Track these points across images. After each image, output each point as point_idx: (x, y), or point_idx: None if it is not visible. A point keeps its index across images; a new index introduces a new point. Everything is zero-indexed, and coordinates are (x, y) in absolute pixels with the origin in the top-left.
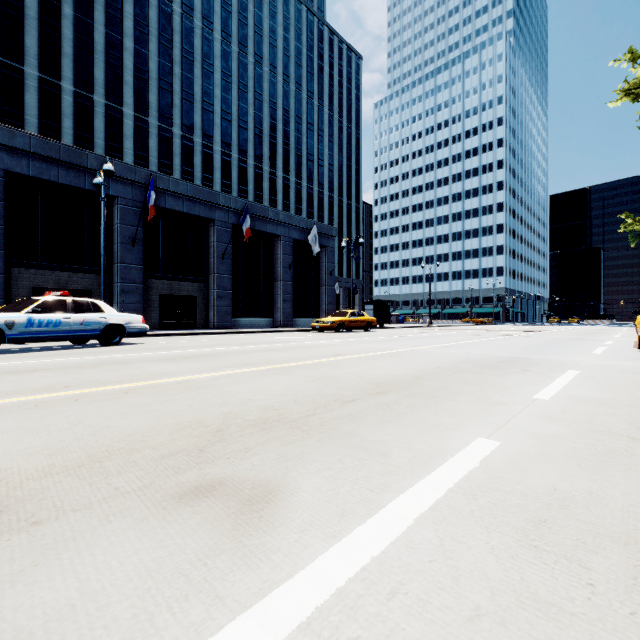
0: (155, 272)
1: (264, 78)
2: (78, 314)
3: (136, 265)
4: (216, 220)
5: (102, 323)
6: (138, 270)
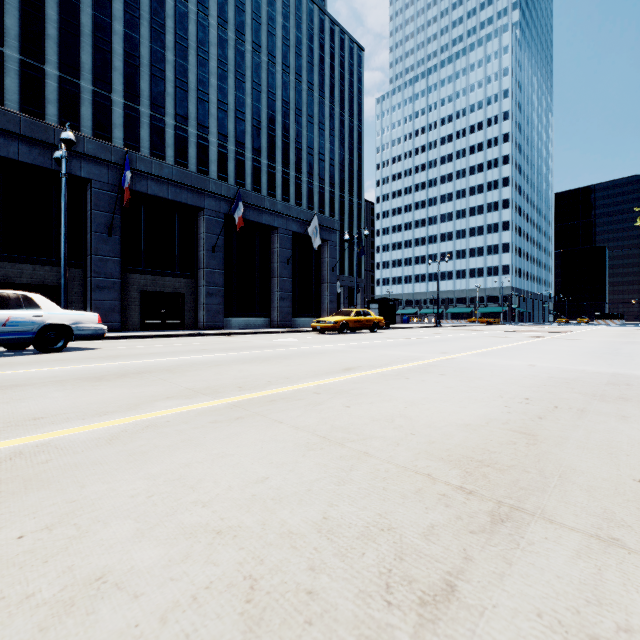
0: (136, 266)
1: (262, 67)
2: None
3: (113, 257)
4: (206, 209)
5: (37, 323)
6: (115, 263)
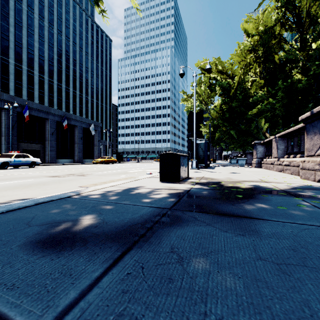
0: (21, 140)
1: (63, 42)
2: (24, 158)
3: (14, 137)
4: (49, 119)
5: (30, 161)
6: (15, 139)
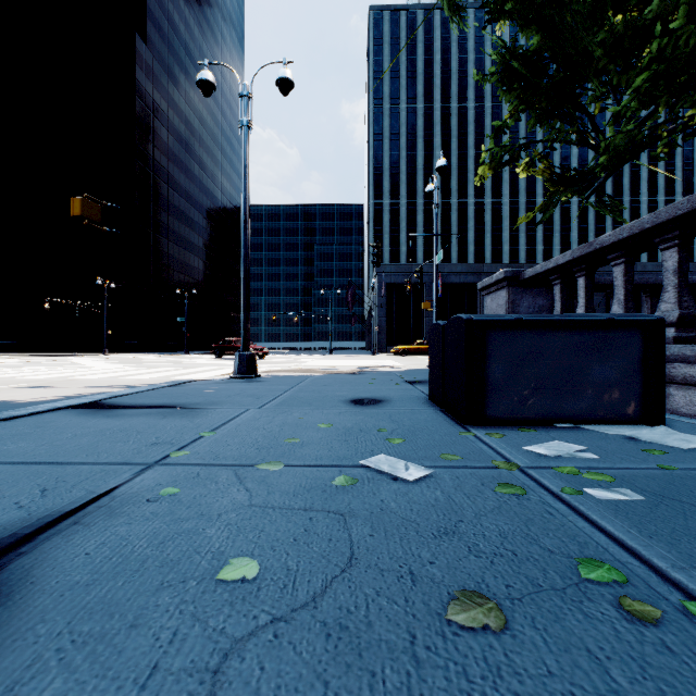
0: None
1: None
2: None
3: None
4: None
5: None
6: None
